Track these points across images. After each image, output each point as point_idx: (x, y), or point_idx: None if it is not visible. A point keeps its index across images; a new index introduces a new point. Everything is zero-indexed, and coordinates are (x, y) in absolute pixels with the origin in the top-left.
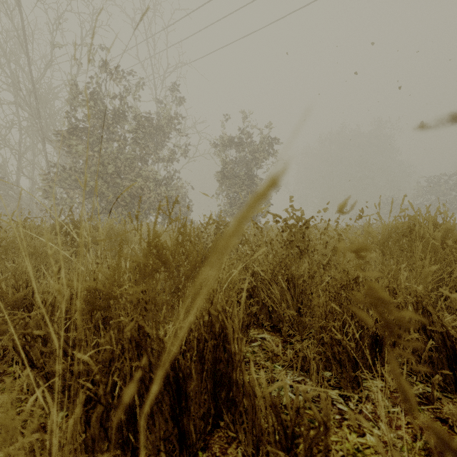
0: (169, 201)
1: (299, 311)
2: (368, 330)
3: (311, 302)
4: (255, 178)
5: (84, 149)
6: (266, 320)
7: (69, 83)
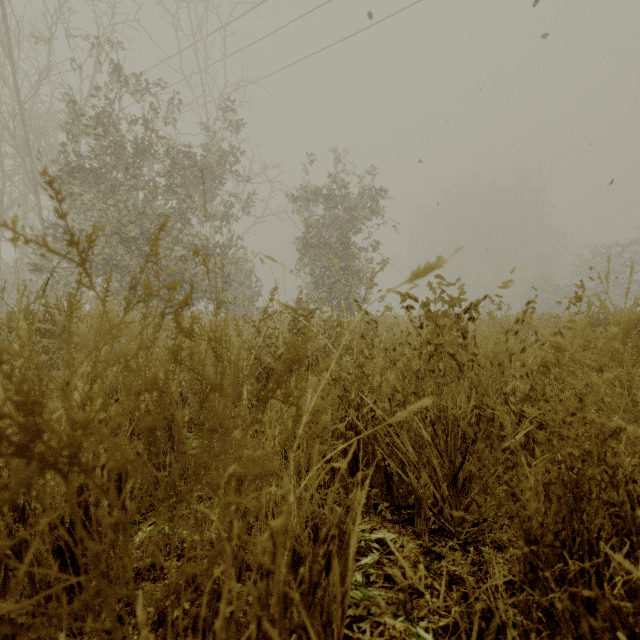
0: (225, 279)
1: (454, 487)
2: (636, 556)
3: (487, 476)
4: (352, 246)
5: (94, 200)
6: (385, 496)
7: (70, 99)
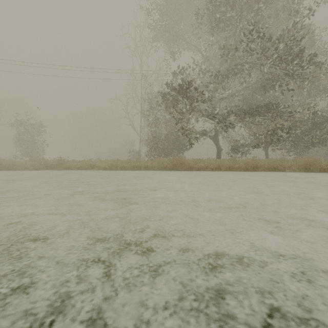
0: None
1: None
2: None
3: None
4: (37, 141)
5: None
6: None
7: None
